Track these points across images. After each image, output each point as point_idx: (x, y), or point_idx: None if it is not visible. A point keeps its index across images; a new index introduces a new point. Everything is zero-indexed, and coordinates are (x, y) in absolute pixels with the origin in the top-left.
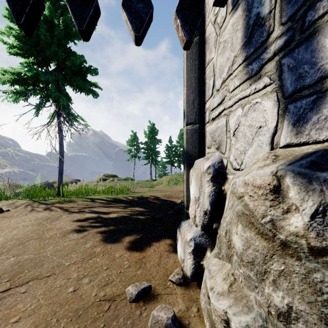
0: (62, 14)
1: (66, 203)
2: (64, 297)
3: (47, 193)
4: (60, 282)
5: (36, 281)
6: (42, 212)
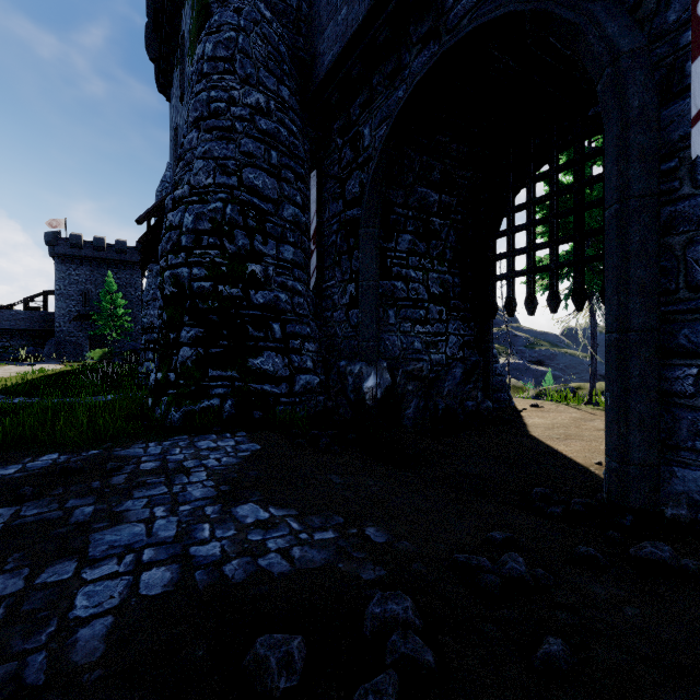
0: (595, 162)
1: (600, 411)
2: (598, 448)
3: (576, 398)
4: (595, 444)
5: (580, 440)
6: (574, 414)
